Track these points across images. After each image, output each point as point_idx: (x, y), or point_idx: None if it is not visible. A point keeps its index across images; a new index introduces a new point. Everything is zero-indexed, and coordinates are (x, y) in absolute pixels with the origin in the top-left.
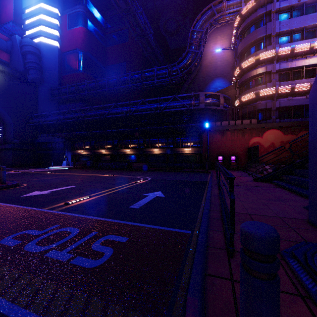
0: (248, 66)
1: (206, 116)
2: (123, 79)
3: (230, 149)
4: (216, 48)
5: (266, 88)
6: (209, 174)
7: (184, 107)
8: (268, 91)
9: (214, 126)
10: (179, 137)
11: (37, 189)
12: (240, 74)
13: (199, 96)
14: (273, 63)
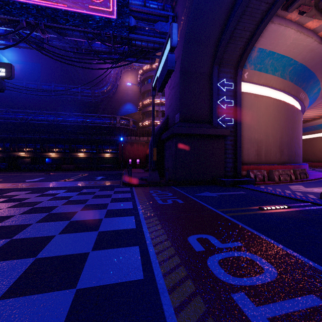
0: (147, 104)
1: (121, 132)
2: (44, 87)
3: (136, 155)
4: (128, 80)
5: (156, 120)
6: (123, 171)
7: (106, 124)
8: (156, 122)
9: (126, 139)
10: (101, 145)
11: (23, 180)
12: (142, 106)
13: (116, 118)
14: (159, 106)
